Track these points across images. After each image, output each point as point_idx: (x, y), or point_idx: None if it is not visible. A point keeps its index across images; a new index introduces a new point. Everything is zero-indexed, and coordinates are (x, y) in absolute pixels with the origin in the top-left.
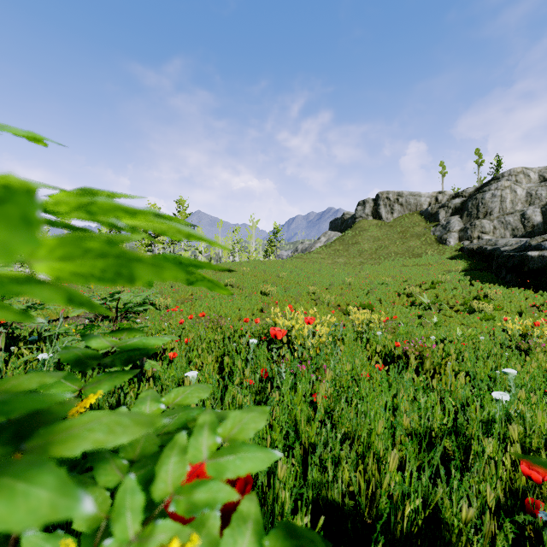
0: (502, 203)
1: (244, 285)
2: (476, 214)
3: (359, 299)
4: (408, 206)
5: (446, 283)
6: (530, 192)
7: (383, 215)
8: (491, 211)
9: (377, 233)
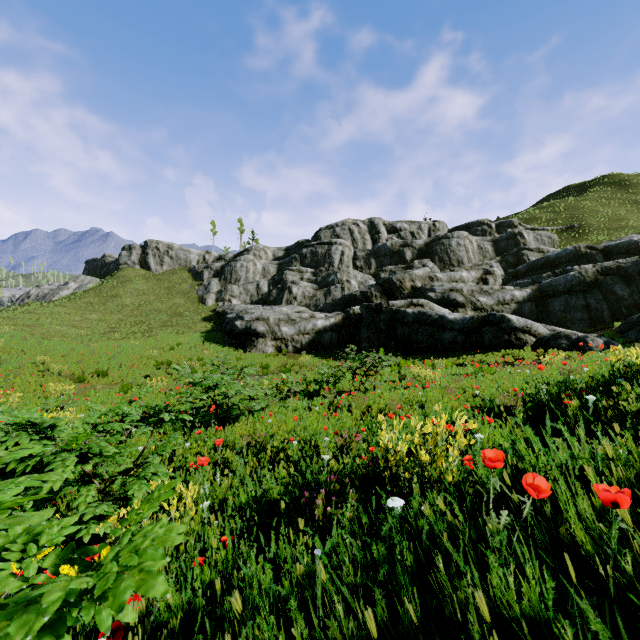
0: (248, 273)
1: None
2: (230, 279)
3: (99, 365)
4: (178, 260)
5: (185, 344)
6: (265, 267)
7: (152, 266)
8: (240, 278)
9: (143, 286)
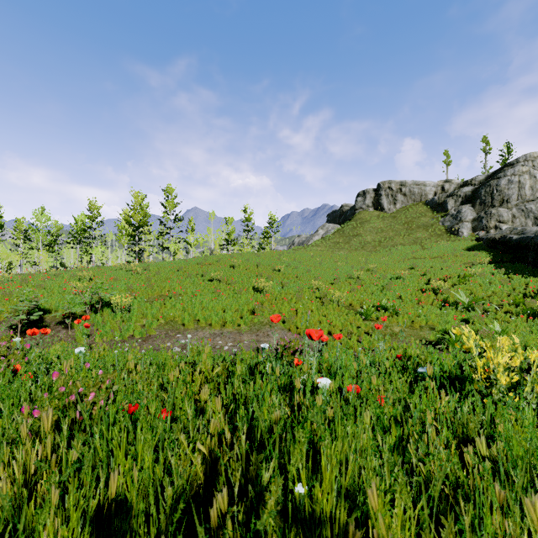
0: (521, 190)
1: (233, 280)
2: (491, 202)
3: (374, 297)
4: (411, 196)
5: (477, 277)
6: None
7: (385, 206)
8: (508, 198)
9: (380, 225)
